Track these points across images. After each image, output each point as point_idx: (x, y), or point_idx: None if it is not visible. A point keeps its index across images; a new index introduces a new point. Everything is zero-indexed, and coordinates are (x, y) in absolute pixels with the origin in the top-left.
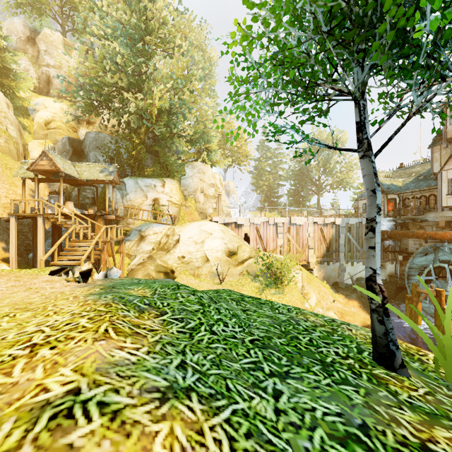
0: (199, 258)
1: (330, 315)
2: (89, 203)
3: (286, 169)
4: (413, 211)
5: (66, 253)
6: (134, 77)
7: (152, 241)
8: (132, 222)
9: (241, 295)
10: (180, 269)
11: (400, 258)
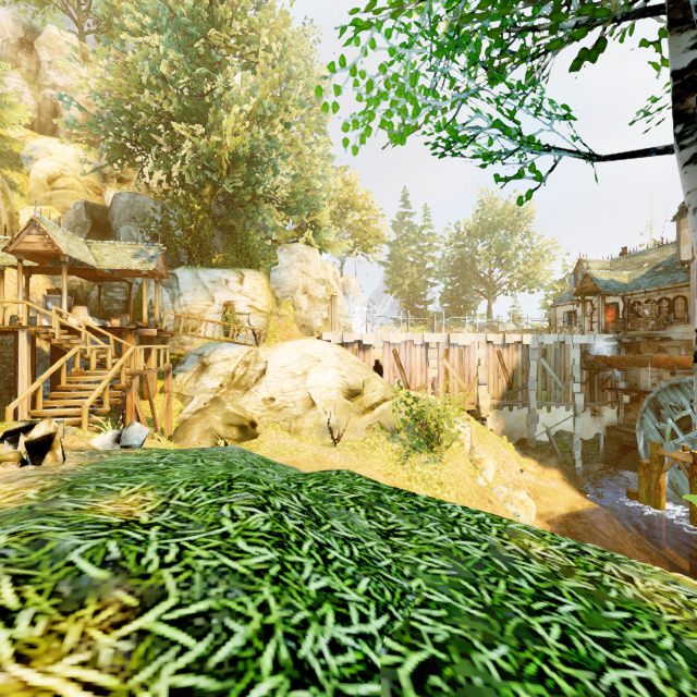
0: (299, 402)
1: (520, 498)
2: (119, 309)
3: (439, 259)
4: (648, 323)
5: (61, 394)
6: (192, 101)
7: (220, 372)
8: (189, 340)
9: (376, 487)
10: (266, 420)
11: (625, 399)
